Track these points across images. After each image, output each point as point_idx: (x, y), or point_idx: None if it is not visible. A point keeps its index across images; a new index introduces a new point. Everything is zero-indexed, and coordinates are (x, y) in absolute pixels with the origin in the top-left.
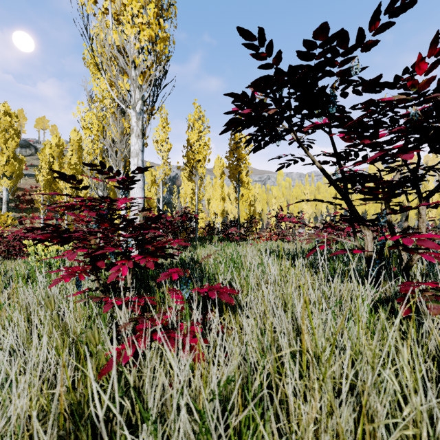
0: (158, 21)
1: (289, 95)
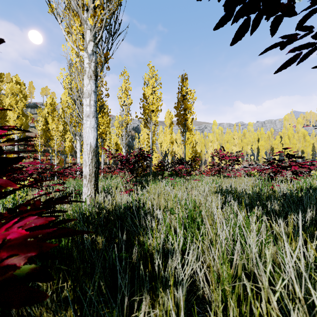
0: None
1: None
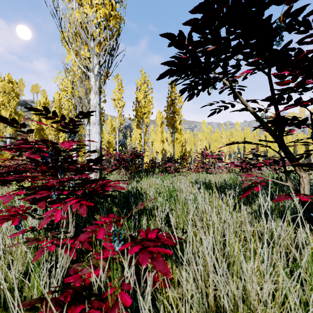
0: (111, 4)
1: (227, 34)
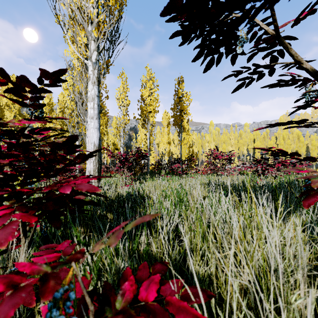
0: None
1: None
